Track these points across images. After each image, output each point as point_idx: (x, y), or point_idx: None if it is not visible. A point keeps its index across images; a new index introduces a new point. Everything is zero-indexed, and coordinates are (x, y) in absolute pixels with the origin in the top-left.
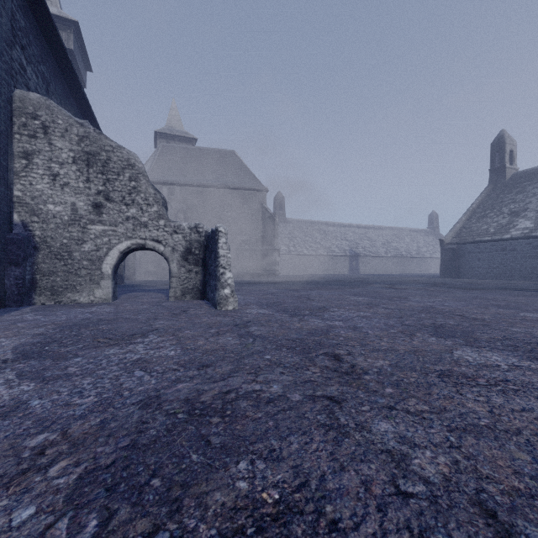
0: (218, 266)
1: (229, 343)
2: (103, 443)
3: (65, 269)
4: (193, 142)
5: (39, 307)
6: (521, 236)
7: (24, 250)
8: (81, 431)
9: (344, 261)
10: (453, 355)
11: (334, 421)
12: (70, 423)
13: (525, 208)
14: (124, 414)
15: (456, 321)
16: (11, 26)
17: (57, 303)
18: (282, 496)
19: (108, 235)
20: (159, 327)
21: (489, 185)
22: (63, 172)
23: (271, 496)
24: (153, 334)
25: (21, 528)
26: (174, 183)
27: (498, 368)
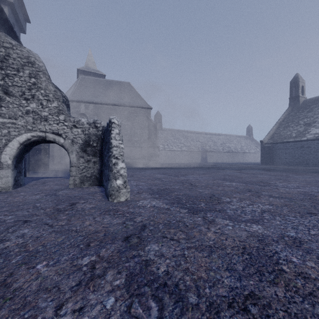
0: (111, 156)
1: None
2: None
3: None
4: (103, 77)
5: None
6: (314, 138)
7: None
8: None
9: (198, 154)
10: None
11: None
12: None
13: (314, 121)
14: None
15: None
16: None
17: None
18: None
19: (7, 127)
20: (6, 248)
21: (289, 107)
22: None
23: None
24: None
25: None
26: (89, 102)
27: None
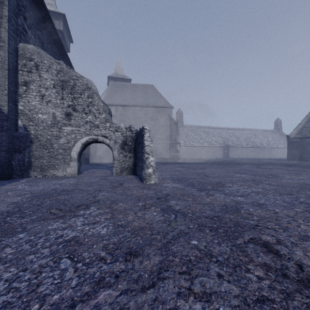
0: (144, 152)
1: (155, 219)
2: None
3: (49, 155)
4: (129, 81)
5: (32, 179)
6: None
7: (24, 143)
8: None
9: (219, 150)
10: None
11: None
12: None
13: None
14: None
15: None
16: (17, 3)
17: (44, 176)
18: None
19: (74, 133)
20: (100, 198)
21: None
22: (47, 94)
23: None
24: (94, 206)
25: None
26: (118, 105)
27: None
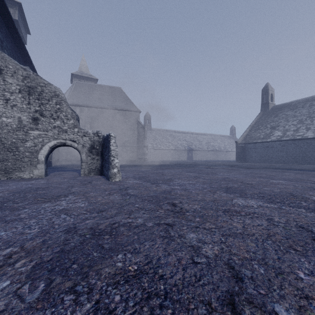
0: (110, 155)
1: (116, 199)
2: (45, 251)
3: (14, 157)
4: (95, 81)
5: None
6: (276, 140)
7: None
8: (31, 246)
9: (184, 152)
10: (232, 201)
11: (168, 234)
12: (24, 242)
13: (278, 125)
14: (56, 236)
15: (238, 185)
16: None
17: (8, 179)
18: (139, 267)
19: (42, 137)
20: (74, 191)
21: (261, 112)
22: (12, 98)
23: (133, 268)
24: (71, 195)
25: (3, 290)
26: (83, 105)
27: (252, 207)
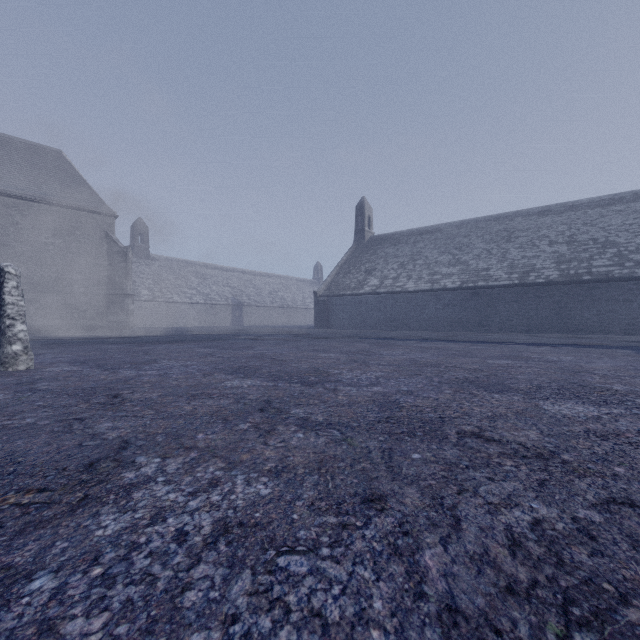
0: (4, 316)
1: None
2: None
3: None
4: None
5: None
6: (371, 292)
7: None
8: None
9: (226, 310)
10: (221, 384)
11: (68, 428)
12: None
13: (375, 268)
14: None
15: (263, 363)
16: None
17: None
18: None
19: None
20: None
21: (354, 244)
22: None
23: None
24: None
25: None
26: None
27: (239, 388)
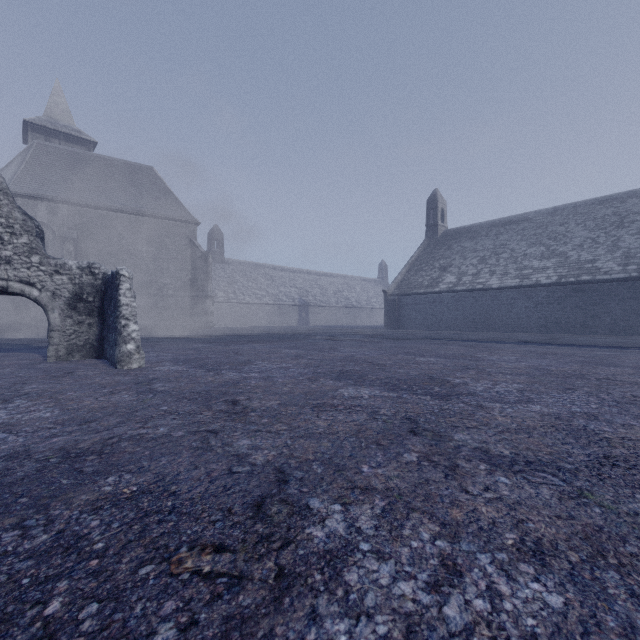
0: (120, 316)
1: (124, 400)
2: None
3: None
4: (91, 146)
5: None
6: (447, 290)
7: None
8: None
9: (293, 311)
10: (336, 392)
11: (206, 444)
12: None
13: (451, 264)
14: None
15: (362, 367)
16: None
17: None
18: (140, 488)
19: None
20: (30, 391)
21: (425, 240)
22: None
23: (130, 489)
24: (21, 400)
25: None
26: (58, 200)
27: (360, 398)
